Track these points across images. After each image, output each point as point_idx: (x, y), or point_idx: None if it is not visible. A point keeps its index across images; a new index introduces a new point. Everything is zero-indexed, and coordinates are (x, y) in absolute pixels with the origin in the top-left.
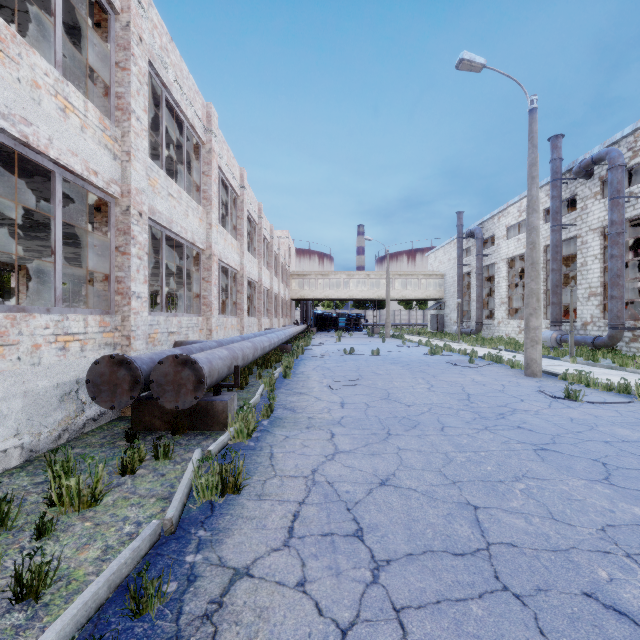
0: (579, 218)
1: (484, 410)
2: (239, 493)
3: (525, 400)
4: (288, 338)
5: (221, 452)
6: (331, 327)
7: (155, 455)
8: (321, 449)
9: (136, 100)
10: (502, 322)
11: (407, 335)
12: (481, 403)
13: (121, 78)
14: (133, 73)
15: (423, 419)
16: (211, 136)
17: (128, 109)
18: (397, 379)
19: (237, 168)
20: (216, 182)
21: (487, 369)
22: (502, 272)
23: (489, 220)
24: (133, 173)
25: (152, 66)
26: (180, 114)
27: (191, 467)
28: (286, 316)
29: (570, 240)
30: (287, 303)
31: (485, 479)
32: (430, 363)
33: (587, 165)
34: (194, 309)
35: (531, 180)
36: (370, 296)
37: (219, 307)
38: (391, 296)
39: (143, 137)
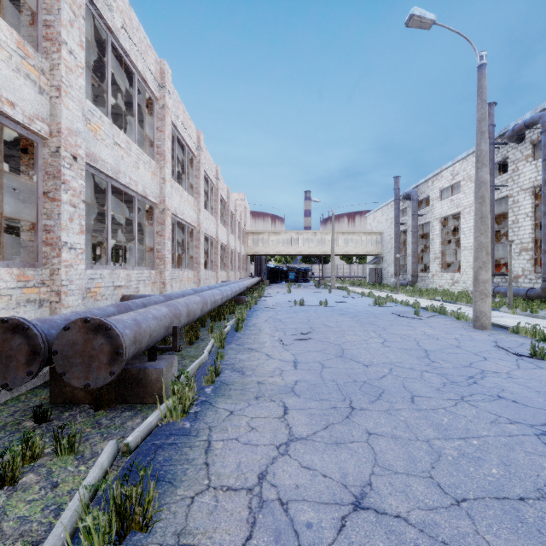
0: (510, 179)
1: (450, 372)
2: (149, 531)
3: (488, 358)
4: (242, 290)
5: (146, 440)
6: (282, 279)
7: (56, 449)
8: (271, 434)
9: (68, 31)
10: (436, 275)
11: (349, 286)
12: (443, 362)
13: (50, 5)
14: (64, 0)
15: (387, 385)
16: (164, 92)
17: (58, 39)
18: (348, 332)
19: (194, 130)
20: (170, 138)
21: (434, 321)
22: (436, 230)
23: (424, 183)
24: (64, 111)
25: (94, 5)
26: (130, 65)
27: (89, 479)
28: (242, 269)
29: (501, 200)
30: (243, 258)
31: (498, 495)
32: (377, 314)
33: (520, 129)
34: (148, 262)
35: (480, 135)
36: (317, 252)
37: (175, 261)
38: (335, 252)
39: (78, 74)
